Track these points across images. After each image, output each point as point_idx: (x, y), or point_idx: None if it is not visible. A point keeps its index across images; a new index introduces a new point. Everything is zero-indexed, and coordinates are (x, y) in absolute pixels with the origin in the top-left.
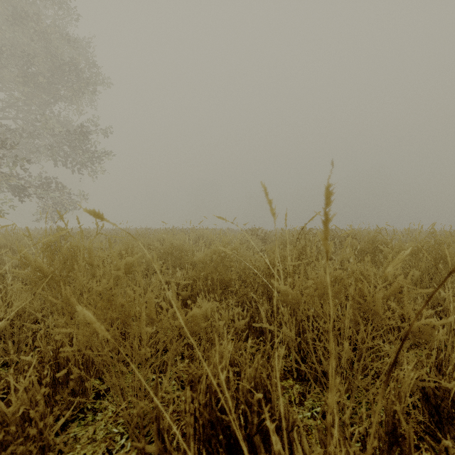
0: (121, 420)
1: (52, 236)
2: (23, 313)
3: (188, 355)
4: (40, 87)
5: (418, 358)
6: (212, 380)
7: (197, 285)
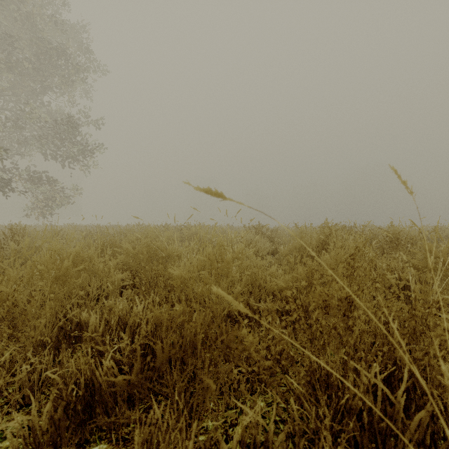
0: None
1: None
2: None
3: None
4: (25, 73)
5: None
6: None
7: (161, 353)
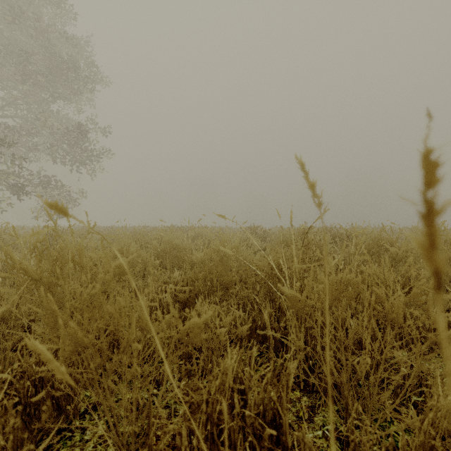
0: (111, 440)
1: (30, 236)
2: (9, 317)
3: (186, 371)
4: (38, 85)
5: (445, 374)
6: (214, 408)
7: (196, 287)
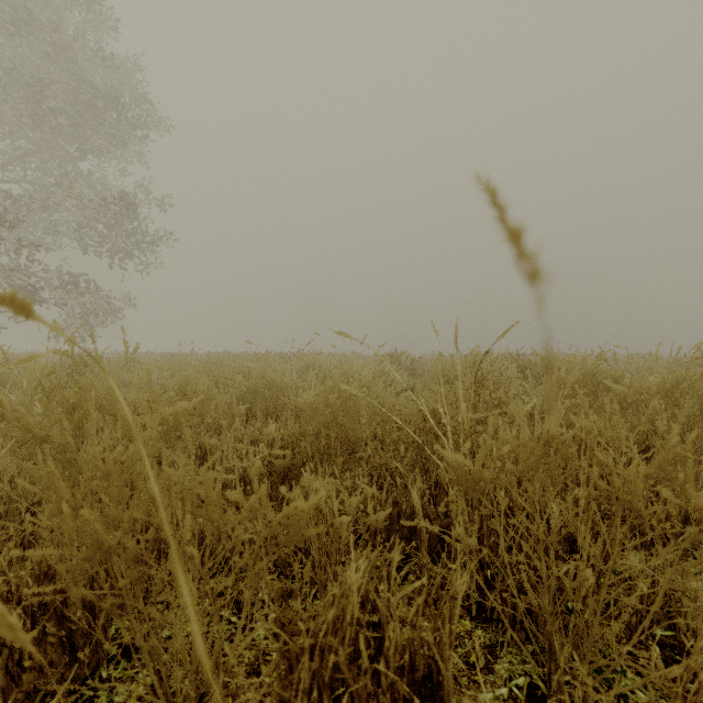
0: None
1: (16, 365)
2: None
3: (282, 592)
4: (59, 131)
5: None
6: (325, 661)
7: (303, 448)
